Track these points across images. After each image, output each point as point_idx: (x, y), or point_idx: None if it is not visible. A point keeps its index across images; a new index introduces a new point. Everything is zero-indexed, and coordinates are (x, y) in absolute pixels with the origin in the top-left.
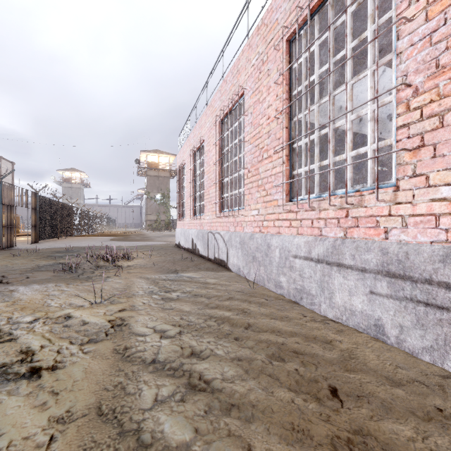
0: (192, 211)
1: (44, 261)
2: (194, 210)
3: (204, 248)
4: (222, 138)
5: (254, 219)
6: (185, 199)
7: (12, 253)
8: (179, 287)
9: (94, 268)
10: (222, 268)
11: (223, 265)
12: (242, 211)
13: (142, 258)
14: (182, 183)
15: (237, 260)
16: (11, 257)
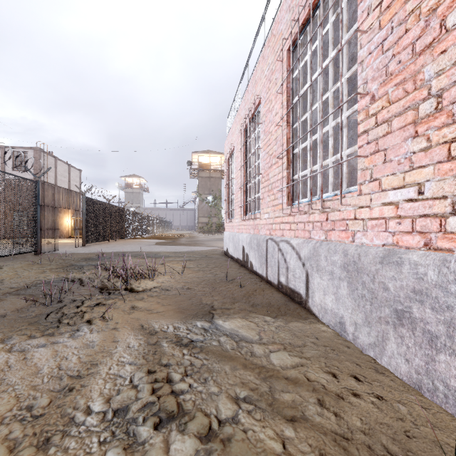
0: (242, 209)
1: (52, 275)
2: (246, 207)
3: (259, 263)
4: (292, 77)
5: (394, 212)
6: (234, 193)
7: (41, 259)
8: (201, 395)
9: (92, 294)
10: (296, 310)
11: (296, 300)
12: (347, 198)
13: (173, 274)
14: (231, 173)
15: (336, 303)
16: (30, 266)
